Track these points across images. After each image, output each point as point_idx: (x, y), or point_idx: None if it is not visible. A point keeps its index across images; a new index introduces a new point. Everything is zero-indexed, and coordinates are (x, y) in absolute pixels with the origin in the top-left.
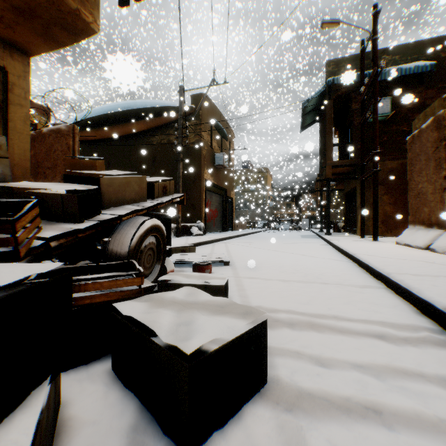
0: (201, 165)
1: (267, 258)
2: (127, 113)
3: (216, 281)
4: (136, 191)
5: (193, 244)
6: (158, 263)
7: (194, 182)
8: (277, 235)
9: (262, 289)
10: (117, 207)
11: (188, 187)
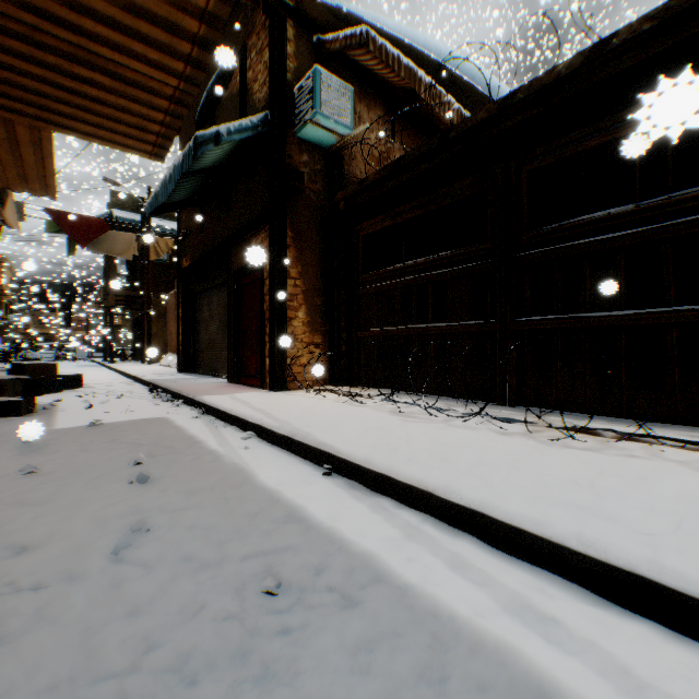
0: None
1: None
2: None
3: None
4: None
5: None
6: None
7: None
8: None
9: None
10: None
11: None
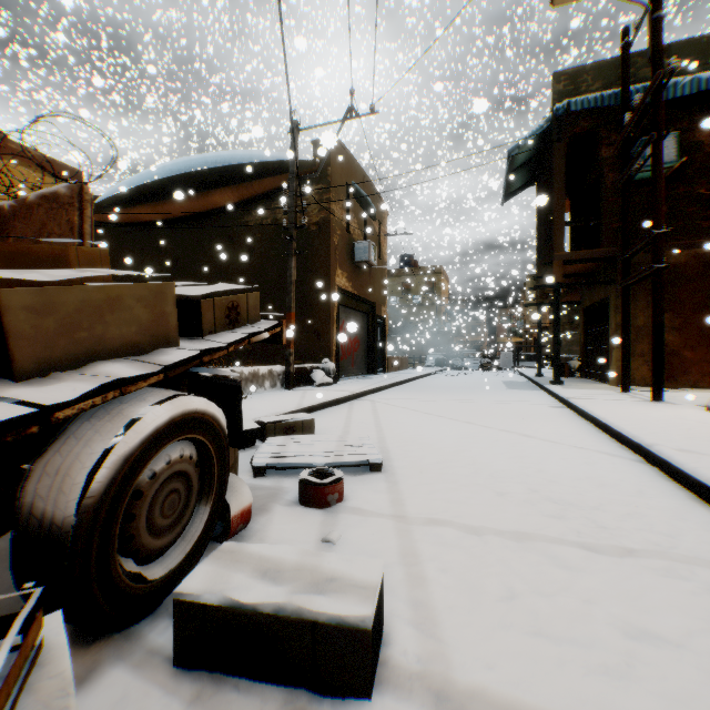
0: (331, 262)
1: (459, 448)
2: (205, 174)
3: (351, 536)
4: (144, 323)
5: (313, 406)
6: (205, 502)
7: (317, 292)
8: (462, 381)
9: (470, 578)
10: (75, 369)
11: (308, 299)
